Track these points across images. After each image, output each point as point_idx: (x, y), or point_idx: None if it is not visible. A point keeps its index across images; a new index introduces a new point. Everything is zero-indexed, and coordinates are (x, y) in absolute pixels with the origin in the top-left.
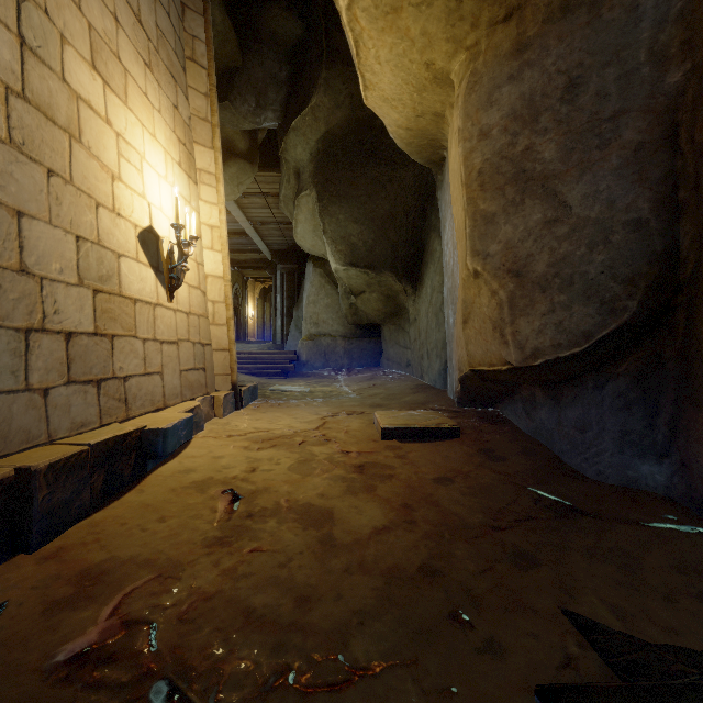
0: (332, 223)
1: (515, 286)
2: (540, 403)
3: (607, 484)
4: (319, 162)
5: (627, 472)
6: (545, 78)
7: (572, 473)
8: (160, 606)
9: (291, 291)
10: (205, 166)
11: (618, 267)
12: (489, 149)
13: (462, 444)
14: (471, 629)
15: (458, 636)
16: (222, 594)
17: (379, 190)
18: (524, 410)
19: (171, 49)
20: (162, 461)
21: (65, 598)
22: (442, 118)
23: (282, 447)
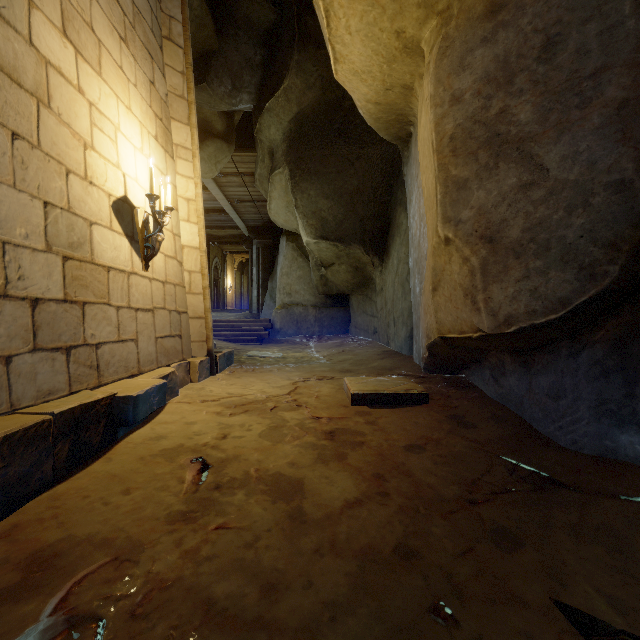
0: (303, 199)
1: (488, 252)
2: (510, 370)
3: (584, 454)
4: (291, 141)
5: (605, 442)
6: (520, 38)
7: (546, 442)
8: (112, 597)
9: (266, 264)
10: (182, 141)
11: (599, 230)
12: (461, 114)
13: (431, 410)
14: (456, 627)
15: (442, 636)
16: (181, 582)
17: (348, 167)
18: (492, 376)
19: (148, 27)
20: (134, 428)
21: (8, 587)
22: (410, 90)
23: (254, 413)
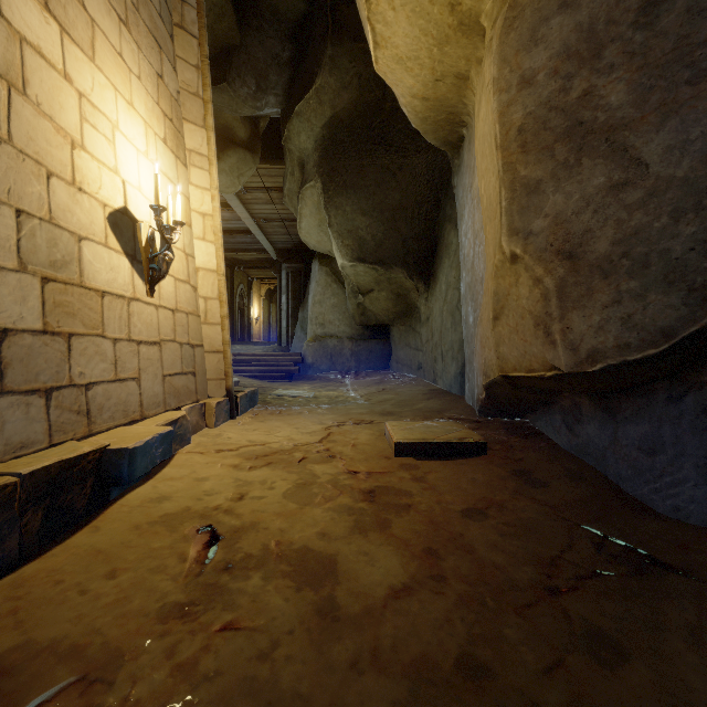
0: (338, 216)
1: (567, 271)
2: (588, 416)
3: (690, 525)
4: (324, 150)
5: None
6: None
7: (638, 507)
8: None
9: (297, 291)
10: (196, 146)
11: None
12: (533, 100)
13: (491, 463)
14: None
15: None
16: None
17: (389, 179)
18: (564, 423)
19: (155, 11)
20: (132, 486)
21: None
22: (465, 81)
23: (279, 465)
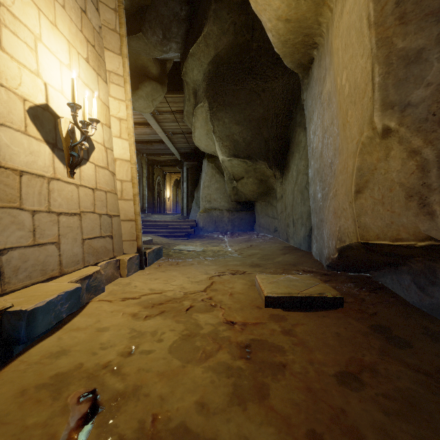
0: (219, 125)
1: None
2: None
3: None
4: (210, 80)
5: None
6: None
7: None
8: None
9: (193, 180)
10: (114, 69)
11: None
12: None
13: (349, 316)
14: None
15: None
16: None
17: (255, 98)
18: (415, 283)
19: None
20: (40, 337)
21: None
22: None
23: (170, 314)
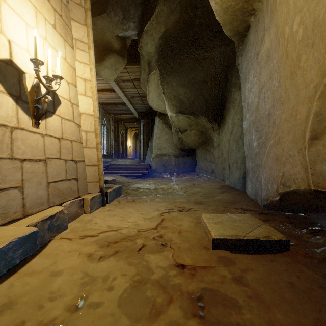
0: (168, 88)
1: None
2: None
3: None
4: (160, 51)
5: None
6: None
7: None
8: None
9: (148, 133)
10: (80, 37)
11: None
12: None
13: (298, 262)
14: None
15: None
16: None
17: (197, 65)
18: None
19: None
20: None
21: None
22: None
23: (123, 255)
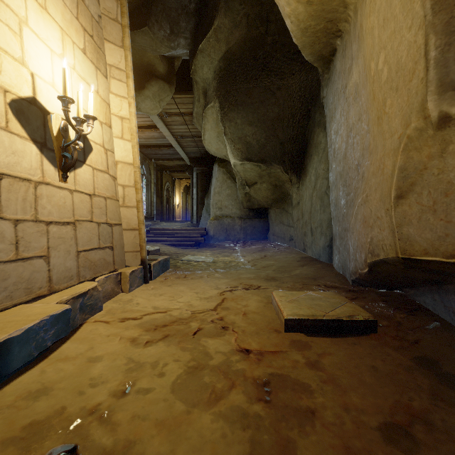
0: (231, 126)
1: None
2: None
3: None
4: (220, 78)
5: None
6: None
7: None
8: None
9: (203, 186)
10: (116, 62)
11: None
12: None
13: (386, 345)
14: None
15: None
16: None
17: (270, 97)
18: None
19: None
20: (20, 370)
21: None
22: None
23: (174, 339)
